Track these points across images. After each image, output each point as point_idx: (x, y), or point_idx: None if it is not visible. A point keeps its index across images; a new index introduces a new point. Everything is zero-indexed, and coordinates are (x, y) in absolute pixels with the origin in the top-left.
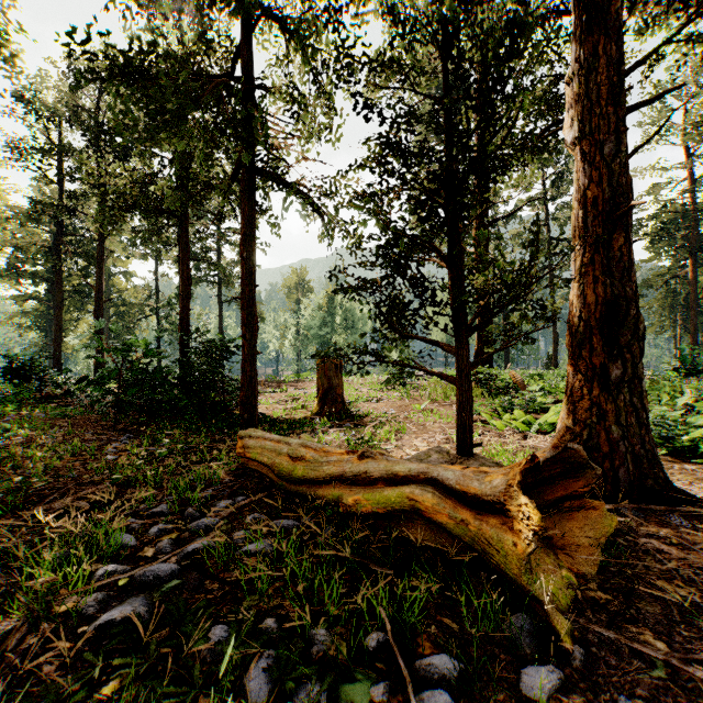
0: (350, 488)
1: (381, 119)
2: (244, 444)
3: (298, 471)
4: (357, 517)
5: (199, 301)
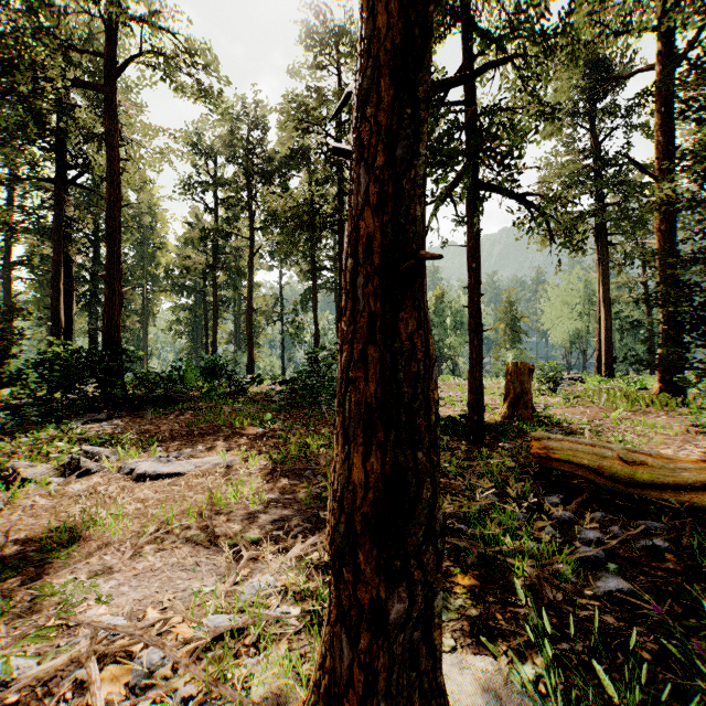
0: None
1: None
2: (545, 445)
3: (641, 475)
4: None
5: (318, 307)
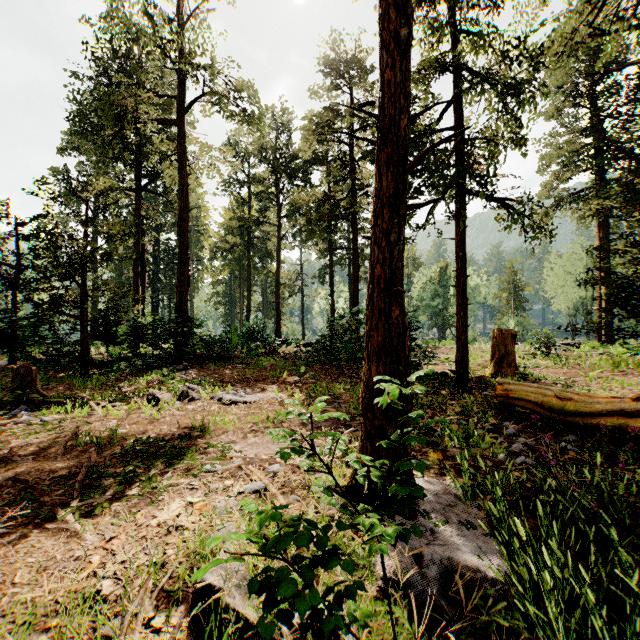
0: (632, 419)
1: (631, 158)
2: (505, 388)
3: (569, 407)
4: (635, 439)
5: None
